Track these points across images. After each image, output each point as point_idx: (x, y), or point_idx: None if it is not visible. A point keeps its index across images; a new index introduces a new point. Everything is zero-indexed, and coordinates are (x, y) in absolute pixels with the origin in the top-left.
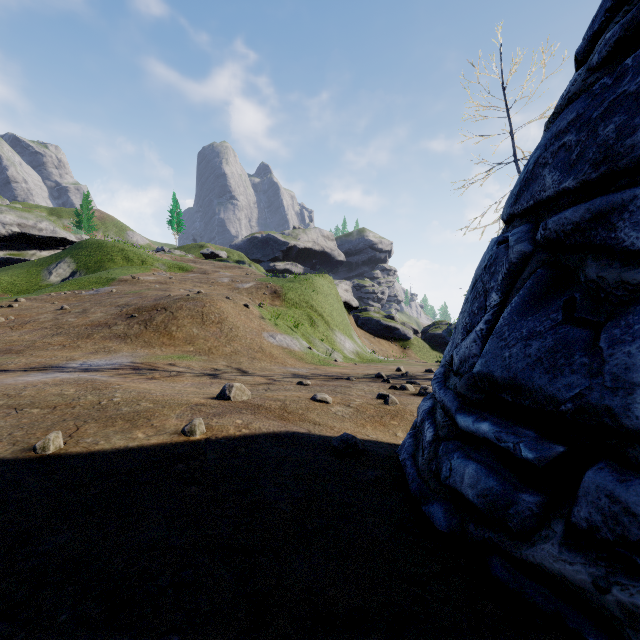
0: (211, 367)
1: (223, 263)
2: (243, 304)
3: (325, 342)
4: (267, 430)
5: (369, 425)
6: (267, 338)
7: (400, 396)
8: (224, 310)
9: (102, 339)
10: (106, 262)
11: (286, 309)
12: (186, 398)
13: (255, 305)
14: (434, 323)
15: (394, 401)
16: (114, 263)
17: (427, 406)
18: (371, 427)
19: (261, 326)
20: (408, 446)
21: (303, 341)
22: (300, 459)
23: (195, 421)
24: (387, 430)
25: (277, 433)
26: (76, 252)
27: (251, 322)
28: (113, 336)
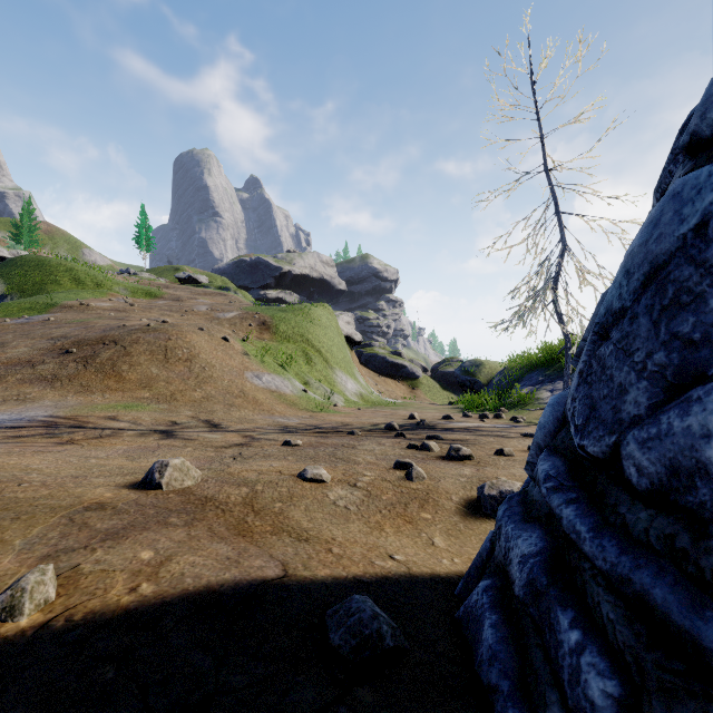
0: (169, 420)
1: (202, 289)
2: (221, 337)
3: (323, 383)
4: (195, 582)
5: (388, 524)
6: (251, 379)
7: (425, 462)
8: (195, 344)
9: (18, 383)
10: (48, 284)
11: (277, 344)
12: (81, 489)
13: (237, 338)
14: (445, 360)
15: (420, 474)
16: (59, 285)
17: (533, 544)
18: (392, 528)
19: (244, 364)
20: (498, 642)
21: (297, 382)
22: (244, 709)
23: (26, 579)
24: (417, 533)
25: (213, 591)
26: (7, 271)
27: (231, 359)
28: (36, 378)
